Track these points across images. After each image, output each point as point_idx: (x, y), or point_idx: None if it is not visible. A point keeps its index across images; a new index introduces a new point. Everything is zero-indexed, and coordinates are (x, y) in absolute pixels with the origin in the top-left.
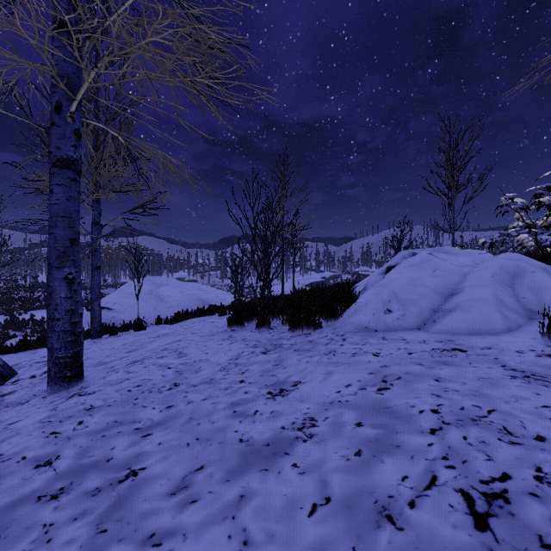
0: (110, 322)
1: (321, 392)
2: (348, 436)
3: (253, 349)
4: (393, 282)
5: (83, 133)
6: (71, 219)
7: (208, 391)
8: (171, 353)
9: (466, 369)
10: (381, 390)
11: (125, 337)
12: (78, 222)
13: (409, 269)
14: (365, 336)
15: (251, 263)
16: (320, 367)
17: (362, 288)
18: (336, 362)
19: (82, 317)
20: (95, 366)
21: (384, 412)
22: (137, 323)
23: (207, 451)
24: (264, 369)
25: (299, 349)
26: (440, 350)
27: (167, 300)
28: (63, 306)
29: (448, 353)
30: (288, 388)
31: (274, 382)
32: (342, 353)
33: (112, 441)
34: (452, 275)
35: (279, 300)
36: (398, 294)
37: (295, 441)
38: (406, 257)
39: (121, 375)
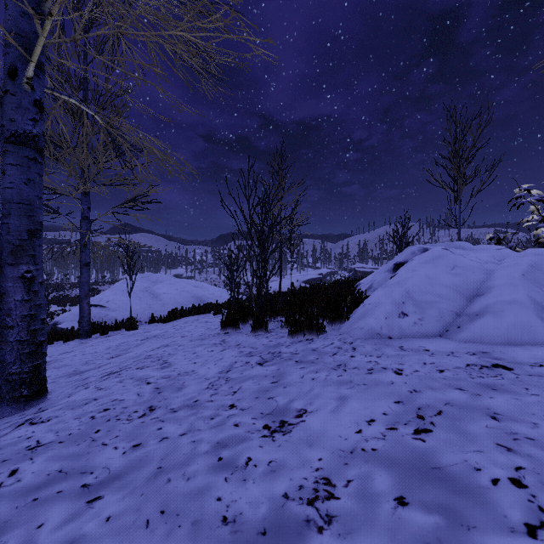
0: (102, 320)
1: (335, 430)
2: (388, 527)
3: (248, 359)
4: (406, 281)
5: (51, 109)
6: (30, 207)
7: (189, 420)
8: (154, 362)
9: (526, 399)
10: (420, 433)
11: (113, 337)
12: (39, 210)
13: (423, 266)
14: (378, 344)
15: (247, 259)
16: (329, 388)
17: (368, 287)
18: (348, 381)
19: (44, 323)
20: (69, 376)
21: (435, 478)
22: (128, 322)
23: (172, 541)
24: (260, 388)
25: (301, 360)
26: (478, 367)
27: (162, 297)
28: (18, 311)
29: (490, 371)
30: (291, 420)
31: (272, 409)
32: (354, 368)
33: (44, 510)
34: (474, 272)
35: (277, 300)
36: (413, 295)
37: (306, 528)
38: (416, 253)
39: (89, 393)
